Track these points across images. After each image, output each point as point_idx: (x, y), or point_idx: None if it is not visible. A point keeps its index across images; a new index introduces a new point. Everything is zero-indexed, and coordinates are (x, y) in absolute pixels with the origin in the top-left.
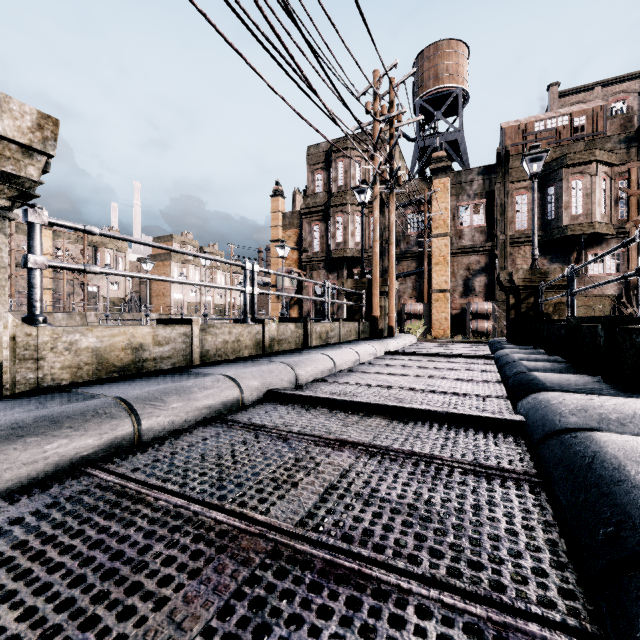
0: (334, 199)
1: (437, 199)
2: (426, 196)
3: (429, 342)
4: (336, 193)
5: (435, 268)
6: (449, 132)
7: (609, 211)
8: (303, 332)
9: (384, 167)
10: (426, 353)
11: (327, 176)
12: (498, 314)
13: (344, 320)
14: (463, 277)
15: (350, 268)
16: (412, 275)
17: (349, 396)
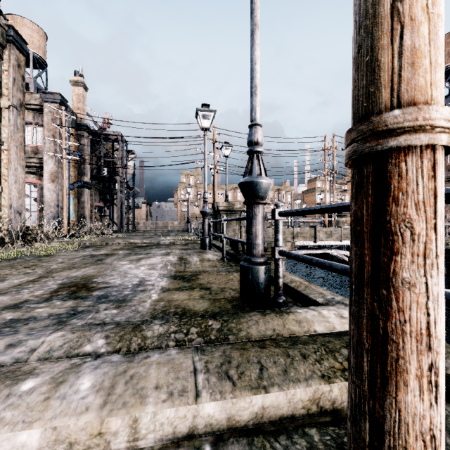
0: None
1: None
2: None
3: None
4: None
5: None
6: None
7: None
8: None
9: (328, 169)
10: None
11: None
12: None
13: None
14: None
15: None
16: None
17: None
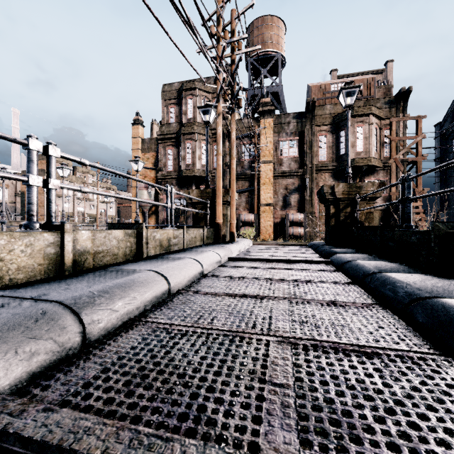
0: (184, 128)
1: (264, 134)
2: (256, 131)
3: (262, 245)
4: (186, 124)
5: (263, 187)
6: (272, 85)
7: (379, 151)
8: (136, 240)
9: (226, 88)
10: (268, 258)
11: (179, 110)
12: (307, 222)
13: (190, 227)
14: (283, 194)
15: (197, 185)
16: (246, 192)
17: (164, 433)
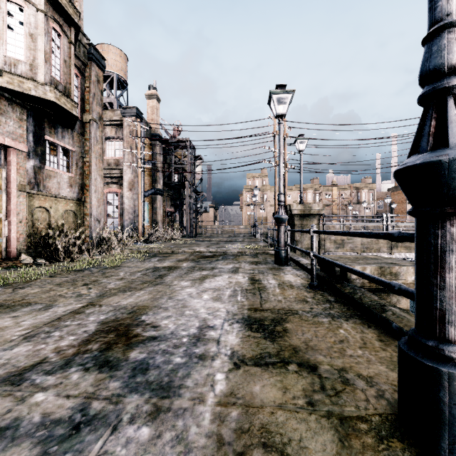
0: None
1: None
2: None
3: None
4: None
5: None
6: None
7: None
8: None
9: None
10: None
11: None
12: None
13: None
14: None
15: None
16: None
17: None
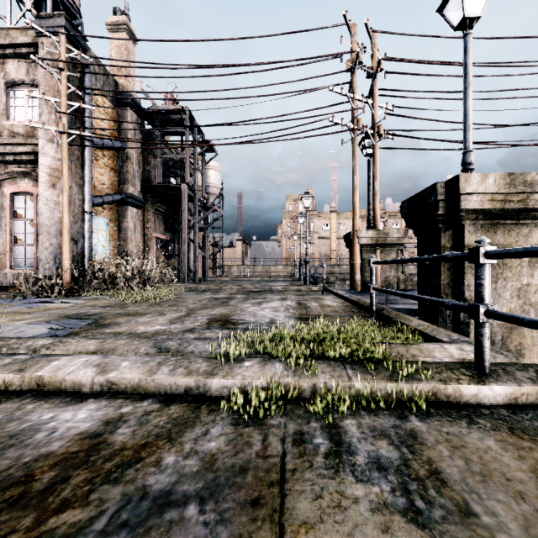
0: None
1: None
2: None
3: None
4: None
5: None
6: None
7: None
8: None
9: None
10: None
11: None
12: None
13: None
14: None
15: None
16: None
17: None
